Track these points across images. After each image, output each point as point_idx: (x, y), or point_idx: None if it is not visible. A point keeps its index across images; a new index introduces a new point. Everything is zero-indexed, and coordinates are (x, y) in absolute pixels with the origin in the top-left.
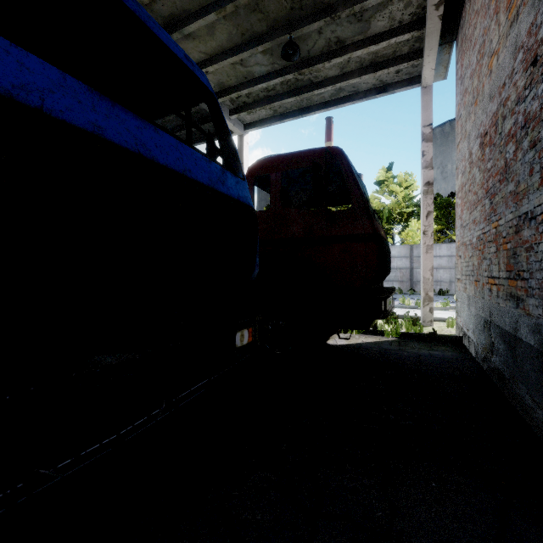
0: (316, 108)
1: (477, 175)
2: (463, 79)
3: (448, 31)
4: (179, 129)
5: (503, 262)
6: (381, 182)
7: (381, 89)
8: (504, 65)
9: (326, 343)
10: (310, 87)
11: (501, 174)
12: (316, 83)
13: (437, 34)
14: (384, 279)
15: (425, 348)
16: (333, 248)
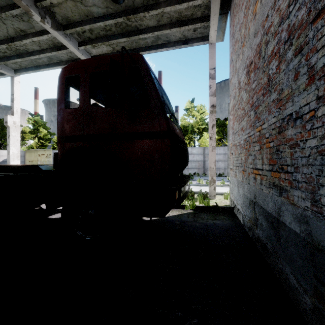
0: (142, 49)
1: (244, 95)
2: (234, 34)
3: (225, 4)
4: (38, 53)
5: (266, 157)
6: (187, 109)
7: (184, 42)
8: (267, 1)
9: (142, 218)
10: (136, 32)
11: (264, 88)
12: (141, 30)
13: (218, 2)
14: (183, 170)
15: (211, 218)
16: (134, 143)
